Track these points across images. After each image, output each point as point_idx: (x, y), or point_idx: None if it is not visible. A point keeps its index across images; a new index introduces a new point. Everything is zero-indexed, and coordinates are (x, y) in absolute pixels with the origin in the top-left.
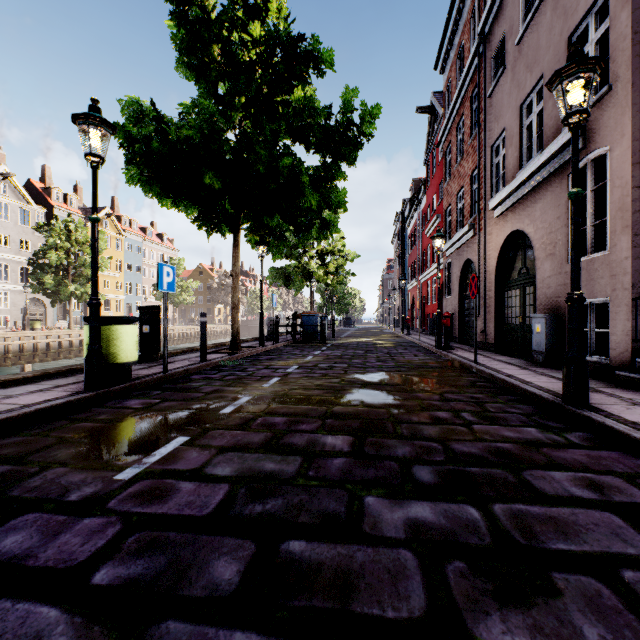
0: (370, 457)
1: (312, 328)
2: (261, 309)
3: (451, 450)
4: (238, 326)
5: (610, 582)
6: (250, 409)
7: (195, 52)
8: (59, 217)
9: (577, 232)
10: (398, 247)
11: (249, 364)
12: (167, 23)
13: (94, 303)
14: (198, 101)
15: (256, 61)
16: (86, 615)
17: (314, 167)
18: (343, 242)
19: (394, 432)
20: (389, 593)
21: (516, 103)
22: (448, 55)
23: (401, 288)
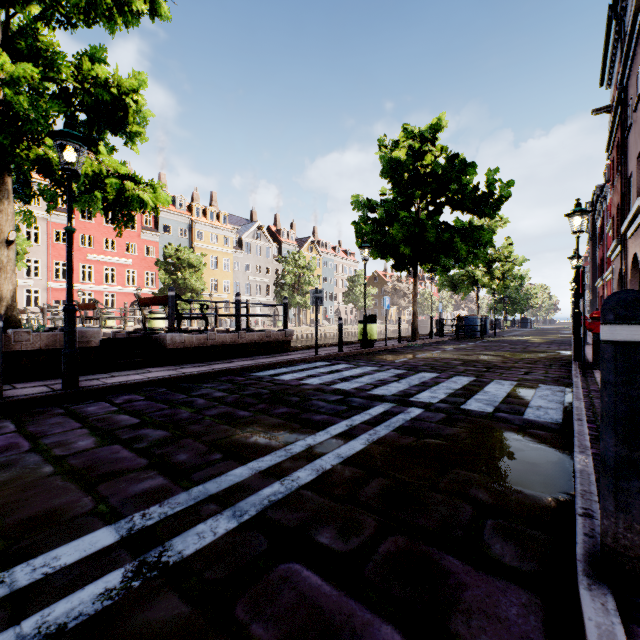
0: (465, 364)
1: (472, 327)
2: (431, 314)
3: (496, 365)
4: (416, 325)
5: (501, 373)
6: (427, 356)
7: (394, 177)
8: (285, 249)
9: (577, 284)
10: (588, 240)
11: (424, 346)
12: (375, 153)
13: (365, 316)
14: (395, 202)
15: (428, 176)
16: (404, 367)
17: (464, 229)
18: (510, 248)
19: (480, 362)
20: (454, 370)
21: (635, 155)
22: (611, 75)
23: (591, 285)
